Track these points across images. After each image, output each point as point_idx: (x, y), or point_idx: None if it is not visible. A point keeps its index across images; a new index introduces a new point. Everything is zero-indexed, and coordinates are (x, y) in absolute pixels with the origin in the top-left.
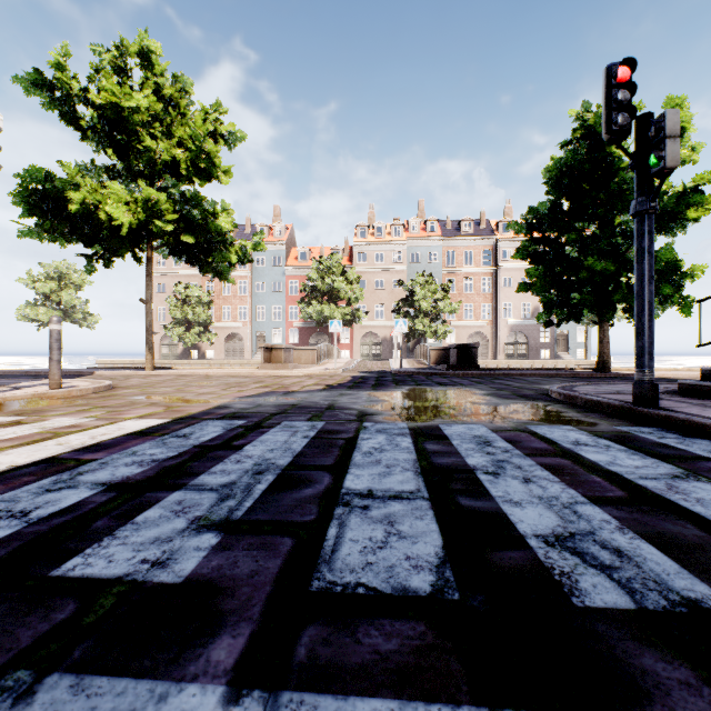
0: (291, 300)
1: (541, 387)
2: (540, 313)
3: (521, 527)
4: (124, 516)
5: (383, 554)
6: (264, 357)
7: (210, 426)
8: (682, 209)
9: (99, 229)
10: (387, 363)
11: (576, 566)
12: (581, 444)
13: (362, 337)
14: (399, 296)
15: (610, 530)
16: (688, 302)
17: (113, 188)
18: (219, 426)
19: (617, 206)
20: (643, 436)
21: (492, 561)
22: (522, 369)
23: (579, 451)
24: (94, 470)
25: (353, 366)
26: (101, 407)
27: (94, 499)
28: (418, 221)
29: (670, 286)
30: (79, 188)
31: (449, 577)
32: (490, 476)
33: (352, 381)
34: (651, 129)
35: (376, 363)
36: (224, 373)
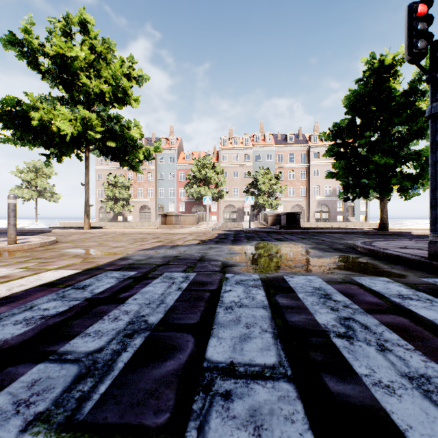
0: (180, 184)
1: (346, 242)
2: (341, 192)
3: None
4: None
5: None
6: (162, 220)
7: (108, 276)
8: None
9: (52, 137)
10: (240, 224)
11: None
12: (406, 298)
13: (225, 207)
14: (248, 182)
15: None
16: None
17: (61, 110)
18: (114, 276)
19: (394, 120)
20: None
21: None
22: (329, 228)
23: (409, 306)
24: None
25: (219, 226)
26: (37, 258)
27: None
28: (260, 135)
29: None
30: (38, 110)
31: None
32: (344, 340)
33: (218, 237)
34: None
35: (233, 224)
36: (135, 231)
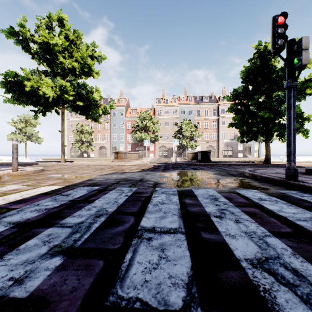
0: (128, 131)
1: (240, 170)
2: (238, 137)
3: (236, 253)
4: (15, 244)
5: (155, 274)
6: (115, 156)
7: (81, 189)
8: (304, 89)
9: (39, 99)
10: (170, 159)
11: (272, 283)
12: (263, 200)
13: (159, 147)
14: (175, 129)
15: (288, 255)
16: (306, 131)
17: (46, 80)
18: (85, 189)
19: (274, 87)
20: (293, 195)
21: (221, 279)
22: (230, 162)
23: (262, 204)
24: (13, 214)
25: (155, 160)
26: (33, 180)
27: (4, 233)
28: (184, 96)
29: (298, 124)
30: (30, 80)
31: (194, 293)
32: (218, 218)
33: (153, 167)
34: (295, 46)
35: (165, 159)
36: (96, 164)
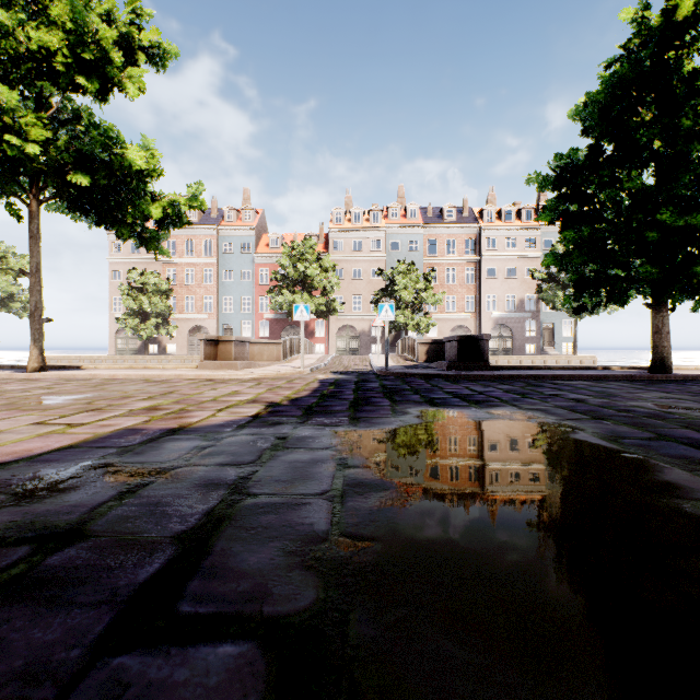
0: (261, 290)
1: (649, 406)
2: (566, 296)
3: None
4: None
5: None
6: (206, 352)
7: None
8: None
9: None
10: (366, 359)
11: None
12: None
13: (339, 330)
14: (378, 286)
15: None
16: None
17: None
18: None
19: None
20: None
21: None
22: (543, 368)
23: None
24: None
25: (327, 362)
26: None
27: None
28: (398, 207)
29: None
30: None
31: None
32: None
33: (318, 392)
34: None
35: (353, 359)
36: (139, 376)
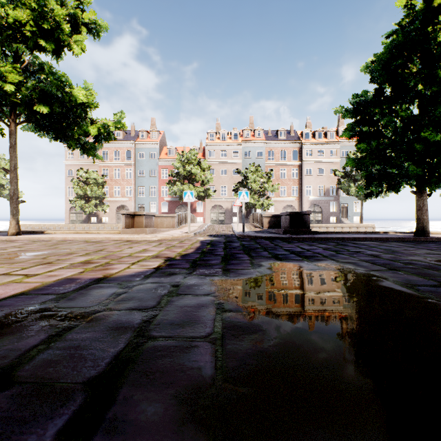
0: (163, 182)
1: (424, 260)
2: (360, 186)
3: None
4: None
5: None
6: (126, 222)
7: None
8: None
9: None
10: (230, 227)
11: None
12: None
13: (212, 208)
14: (237, 180)
15: None
16: None
17: None
18: None
19: None
20: None
21: None
22: (345, 232)
23: None
24: None
25: (204, 229)
26: None
27: None
28: (249, 130)
29: None
30: None
31: None
32: None
33: (199, 250)
34: None
35: (221, 227)
36: (82, 238)
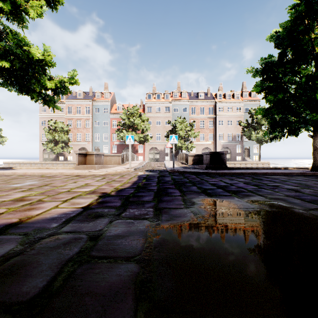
0: (113, 130)
1: None
2: (265, 131)
3: None
4: None
5: None
6: (79, 160)
7: None
8: None
9: None
10: (163, 163)
11: None
12: None
13: (149, 149)
14: (168, 129)
15: None
16: None
17: None
18: None
19: None
20: None
21: None
22: (254, 168)
23: None
24: None
25: (143, 165)
26: None
27: None
28: (177, 92)
29: None
30: None
31: None
32: None
33: (135, 184)
34: None
35: (156, 163)
36: (39, 173)
